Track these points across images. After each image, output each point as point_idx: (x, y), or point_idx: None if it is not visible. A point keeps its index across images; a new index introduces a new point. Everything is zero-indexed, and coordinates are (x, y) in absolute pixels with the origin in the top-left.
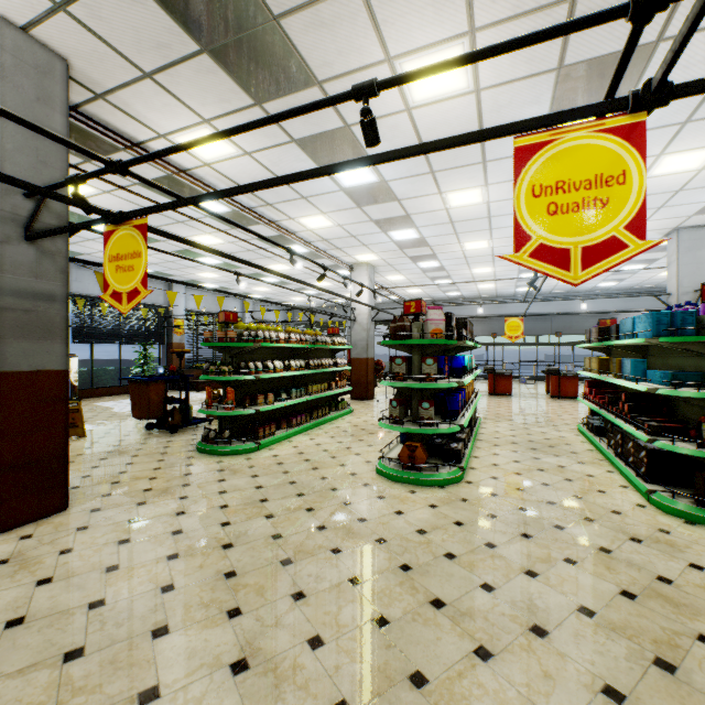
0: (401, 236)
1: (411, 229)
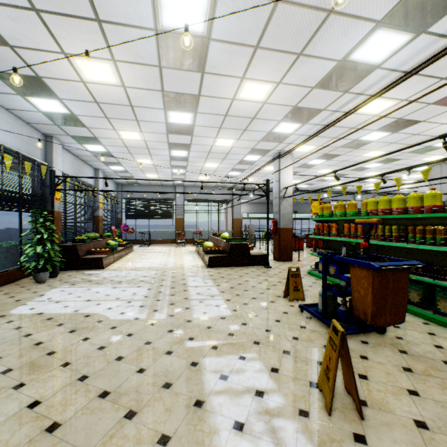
0: (370, 136)
1: (388, 133)
